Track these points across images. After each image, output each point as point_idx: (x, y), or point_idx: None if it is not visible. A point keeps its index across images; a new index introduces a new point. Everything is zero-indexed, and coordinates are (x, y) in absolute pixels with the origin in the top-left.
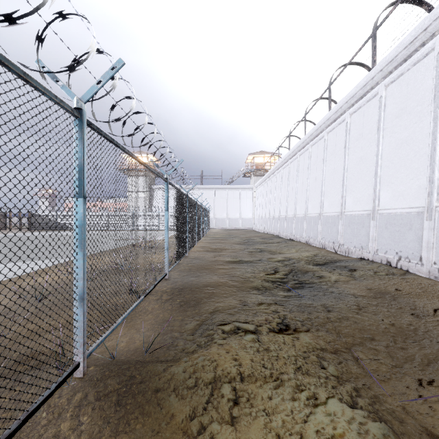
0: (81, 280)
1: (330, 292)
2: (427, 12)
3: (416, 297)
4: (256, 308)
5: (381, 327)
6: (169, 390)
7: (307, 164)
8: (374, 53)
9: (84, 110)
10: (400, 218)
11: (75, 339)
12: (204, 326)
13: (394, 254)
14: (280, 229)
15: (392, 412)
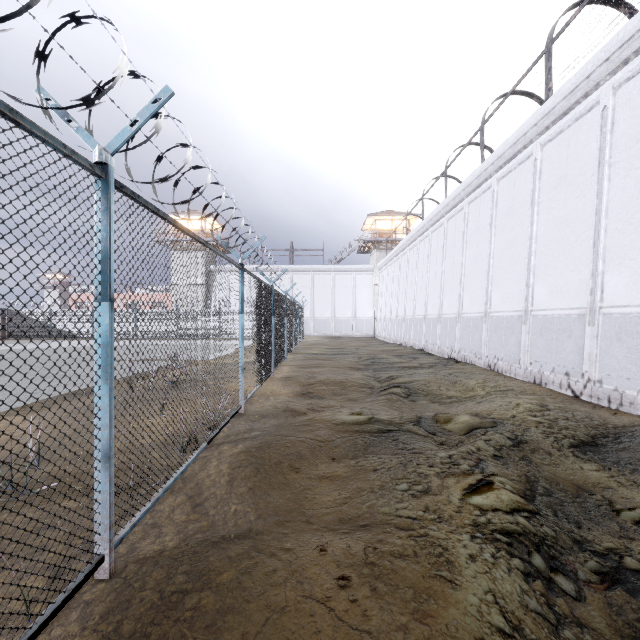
0: None
1: None
2: None
3: None
4: None
5: None
6: None
7: (488, 216)
8: None
9: None
10: None
11: None
12: None
13: None
14: (426, 339)
15: None
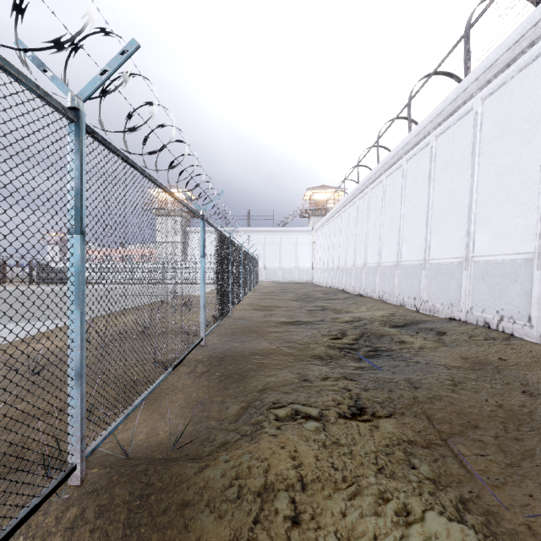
0: (78, 349)
1: (414, 362)
2: (534, 5)
3: (527, 369)
4: (319, 384)
5: (486, 410)
6: (201, 504)
7: (381, 200)
8: (468, 57)
9: (83, 112)
10: (501, 267)
11: (70, 431)
12: (250, 409)
13: (493, 313)
14: (346, 282)
15: (515, 535)
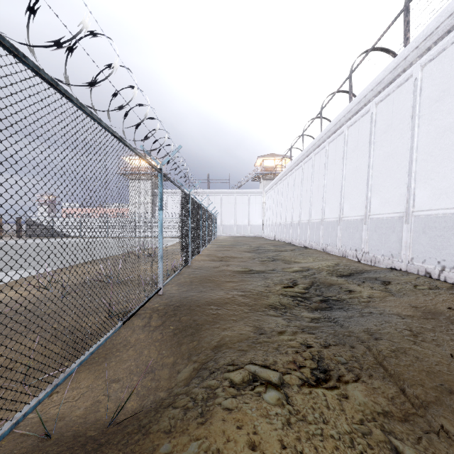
0: None
1: (368, 313)
2: None
3: None
4: (277, 339)
5: None
6: None
7: (324, 163)
8: (407, 29)
9: None
10: (443, 220)
11: None
12: (203, 371)
13: (435, 263)
14: (292, 236)
15: None
